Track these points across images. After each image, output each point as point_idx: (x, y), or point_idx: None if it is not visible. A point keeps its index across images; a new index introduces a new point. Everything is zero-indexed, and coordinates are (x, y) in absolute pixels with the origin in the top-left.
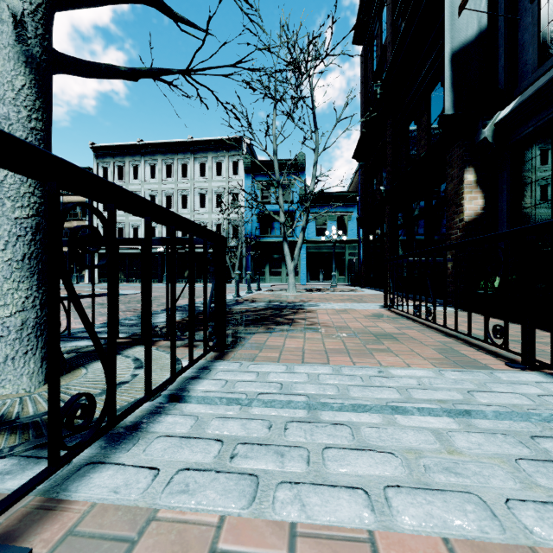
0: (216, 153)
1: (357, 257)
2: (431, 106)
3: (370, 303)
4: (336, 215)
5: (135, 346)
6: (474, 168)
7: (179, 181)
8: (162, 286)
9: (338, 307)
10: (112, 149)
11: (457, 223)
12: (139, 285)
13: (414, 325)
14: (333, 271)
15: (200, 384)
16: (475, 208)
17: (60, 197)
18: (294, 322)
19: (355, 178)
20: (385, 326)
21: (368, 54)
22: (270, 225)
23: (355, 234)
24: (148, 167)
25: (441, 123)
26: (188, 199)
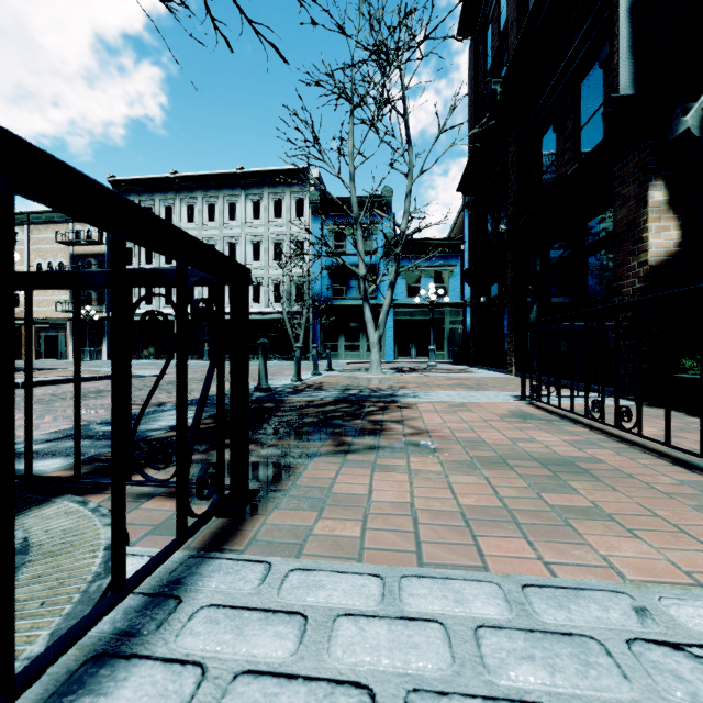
0: (274, 188)
1: (461, 326)
2: (581, 102)
3: (495, 392)
4: (433, 270)
5: (55, 499)
6: (665, 182)
7: (225, 226)
8: (202, 364)
9: (449, 398)
10: (138, 184)
11: (634, 268)
12: (172, 363)
13: (593, 435)
14: (430, 344)
15: (113, 693)
16: (666, 244)
17: (71, 247)
18: (384, 429)
19: (458, 221)
20: (545, 438)
21: (479, 48)
22: (346, 283)
23: (459, 295)
24: (184, 207)
25: (608, 114)
26: (238, 249)
